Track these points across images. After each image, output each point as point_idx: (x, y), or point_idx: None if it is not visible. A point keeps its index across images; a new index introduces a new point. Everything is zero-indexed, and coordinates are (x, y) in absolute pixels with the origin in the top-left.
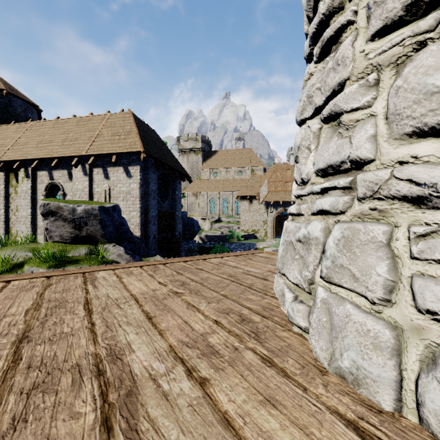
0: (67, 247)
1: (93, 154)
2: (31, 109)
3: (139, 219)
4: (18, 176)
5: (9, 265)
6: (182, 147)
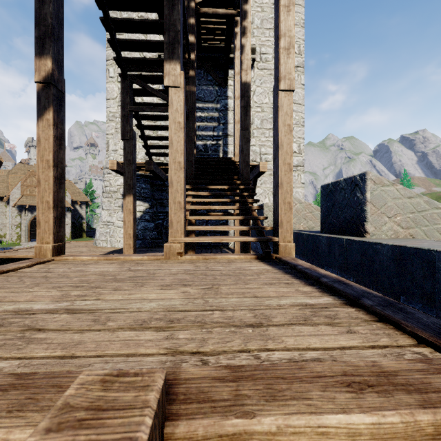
0: None
1: None
2: None
3: None
4: None
5: None
6: None
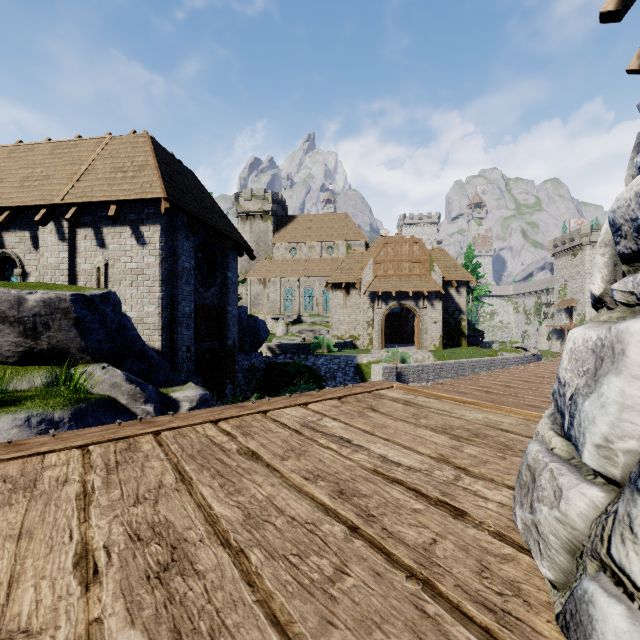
0: (6, 373)
1: (75, 202)
2: None
3: (159, 319)
4: None
5: None
6: (243, 209)
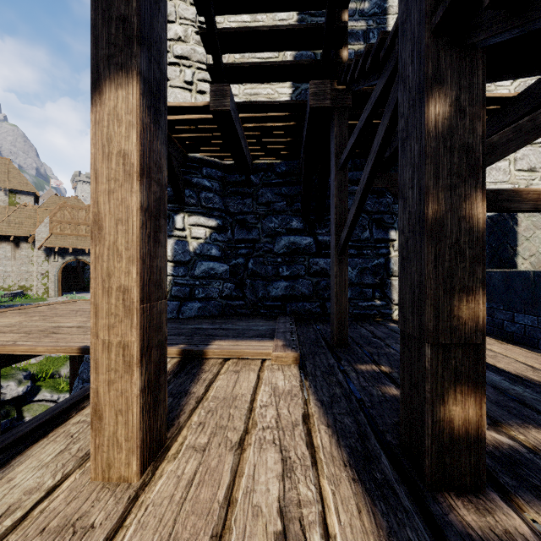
0: None
1: None
2: None
3: None
4: None
5: None
6: None
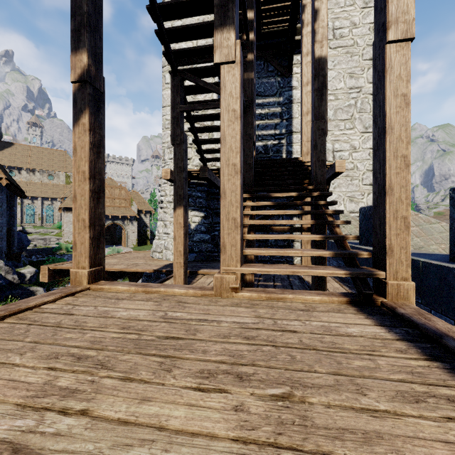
0: None
1: None
2: None
3: None
4: None
5: None
6: None
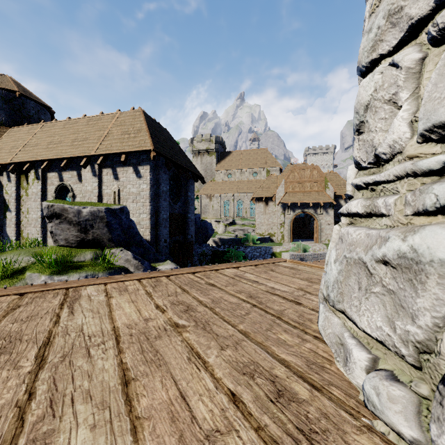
0: (72, 252)
1: (102, 154)
2: (44, 111)
3: (149, 222)
4: (29, 178)
5: (11, 271)
6: (196, 148)
